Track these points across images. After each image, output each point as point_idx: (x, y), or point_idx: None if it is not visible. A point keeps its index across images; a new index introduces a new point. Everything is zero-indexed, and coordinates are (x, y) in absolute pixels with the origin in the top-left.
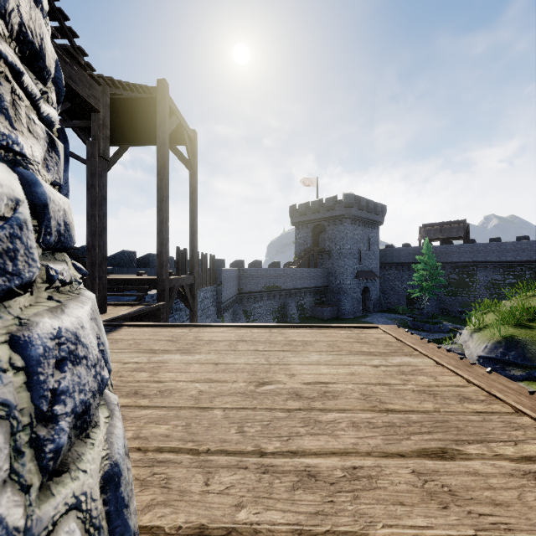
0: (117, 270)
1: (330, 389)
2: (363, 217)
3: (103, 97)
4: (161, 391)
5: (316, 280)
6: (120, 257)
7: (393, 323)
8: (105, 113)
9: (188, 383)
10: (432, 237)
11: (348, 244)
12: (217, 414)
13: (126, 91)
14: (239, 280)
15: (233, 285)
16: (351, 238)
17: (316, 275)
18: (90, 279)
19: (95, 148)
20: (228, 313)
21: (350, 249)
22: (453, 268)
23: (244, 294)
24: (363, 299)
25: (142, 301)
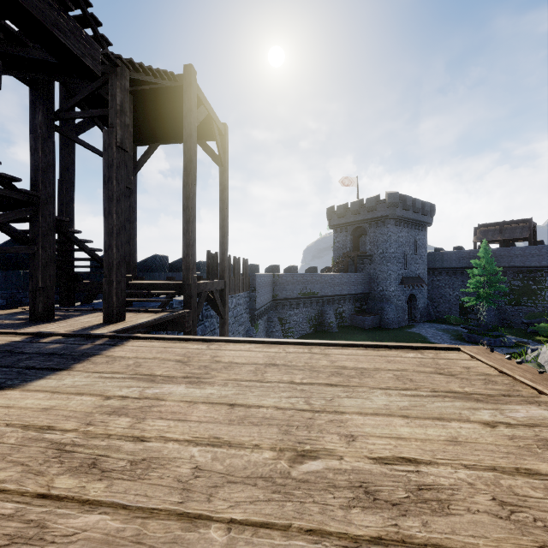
0: (149, 274)
1: (426, 478)
2: (408, 218)
3: (121, 80)
4: (134, 462)
5: (357, 286)
6: (152, 261)
7: (444, 335)
8: (124, 98)
9: (182, 445)
10: (490, 239)
11: (392, 247)
12: (213, 542)
13: (149, 77)
14: (273, 286)
15: (267, 291)
16: (395, 241)
17: (357, 281)
18: (107, 282)
19: (112, 137)
20: (262, 320)
21: (394, 252)
22: (516, 273)
23: (279, 300)
24: (408, 307)
25: (170, 308)
